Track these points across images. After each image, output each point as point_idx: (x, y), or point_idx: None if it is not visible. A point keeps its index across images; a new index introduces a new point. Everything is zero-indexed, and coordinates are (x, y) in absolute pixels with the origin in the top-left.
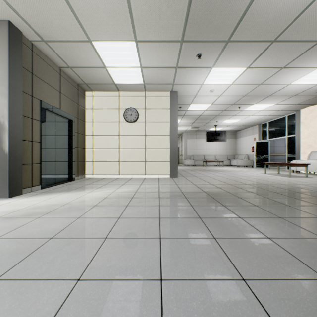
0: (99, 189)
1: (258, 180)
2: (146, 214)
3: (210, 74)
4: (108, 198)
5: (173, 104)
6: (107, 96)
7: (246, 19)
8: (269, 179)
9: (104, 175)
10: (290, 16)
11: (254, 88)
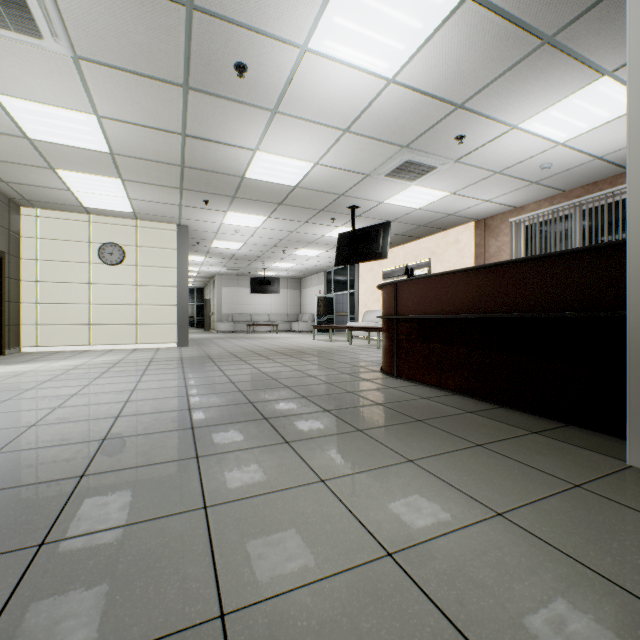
0: (66, 360)
1: (289, 345)
2: (133, 369)
3: (227, 216)
4: (85, 365)
5: (182, 243)
6: (66, 220)
7: (244, 188)
8: (303, 344)
9: (60, 346)
10: (283, 193)
11: (290, 235)
